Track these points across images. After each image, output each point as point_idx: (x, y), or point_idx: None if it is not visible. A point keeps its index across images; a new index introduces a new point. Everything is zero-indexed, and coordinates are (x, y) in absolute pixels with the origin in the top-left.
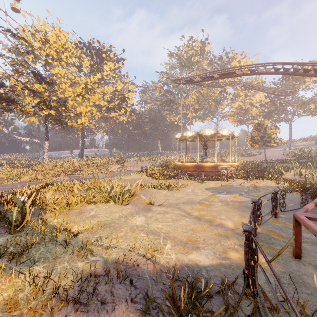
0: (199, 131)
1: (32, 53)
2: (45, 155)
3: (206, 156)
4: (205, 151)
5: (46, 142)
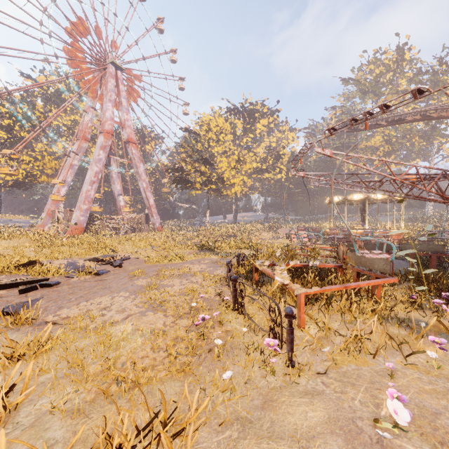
0: (346, 196)
1: (200, 141)
2: (207, 222)
3: (364, 222)
4: (363, 216)
5: (208, 211)
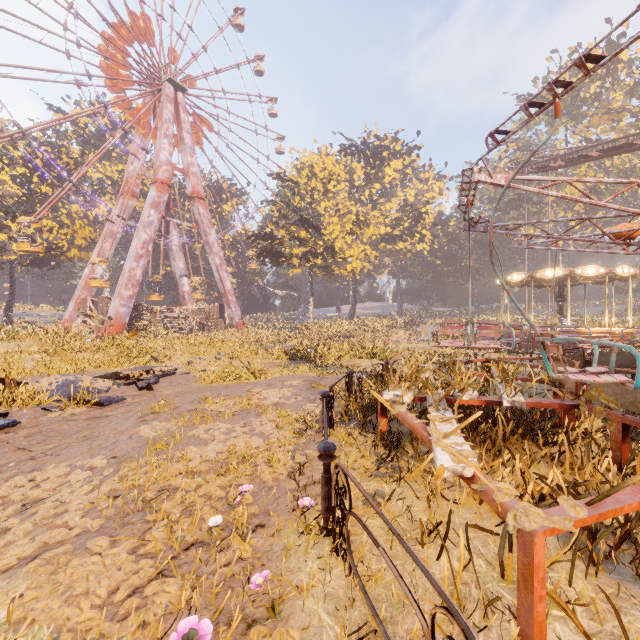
0: (533, 273)
1: (298, 193)
2: (310, 316)
3: (561, 315)
4: (561, 305)
5: (311, 299)
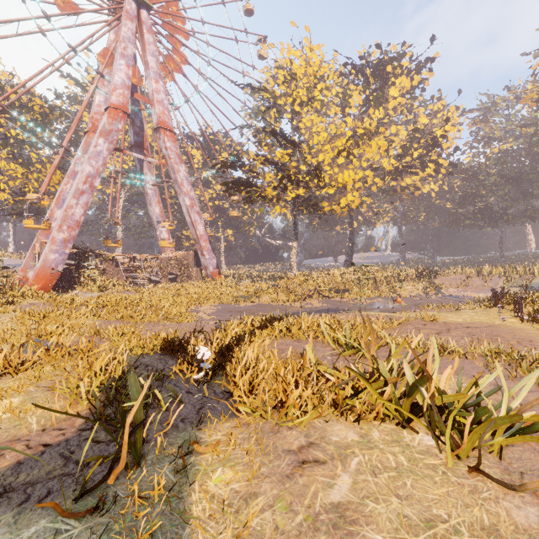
0: None
1: (275, 107)
2: (292, 264)
3: None
4: None
5: (294, 243)
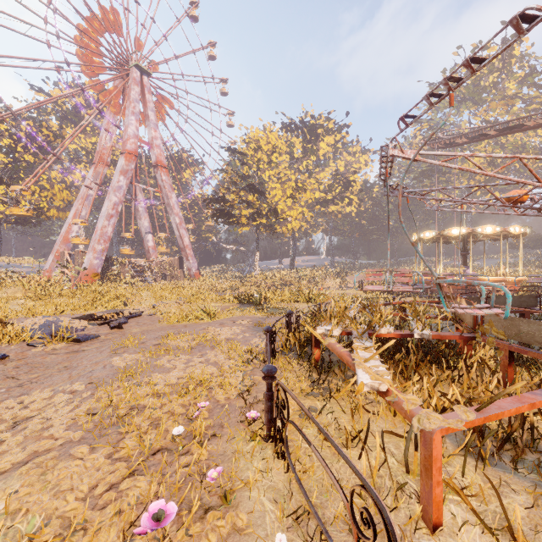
0: (442, 231)
1: (246, 163)
2: (256, 267)
3: (465, 266)
4: (464, 258)
5: (257, 253)
